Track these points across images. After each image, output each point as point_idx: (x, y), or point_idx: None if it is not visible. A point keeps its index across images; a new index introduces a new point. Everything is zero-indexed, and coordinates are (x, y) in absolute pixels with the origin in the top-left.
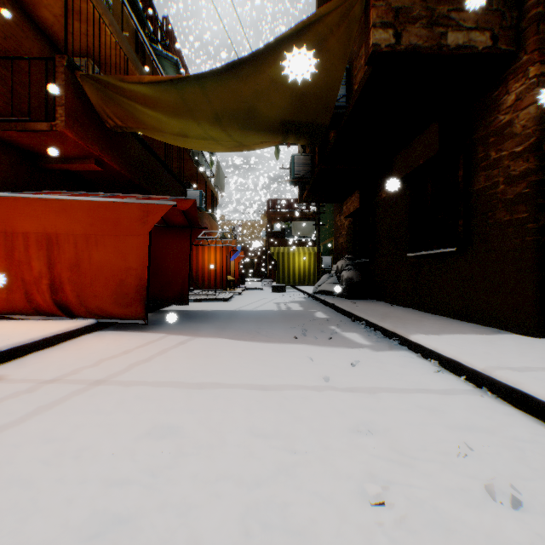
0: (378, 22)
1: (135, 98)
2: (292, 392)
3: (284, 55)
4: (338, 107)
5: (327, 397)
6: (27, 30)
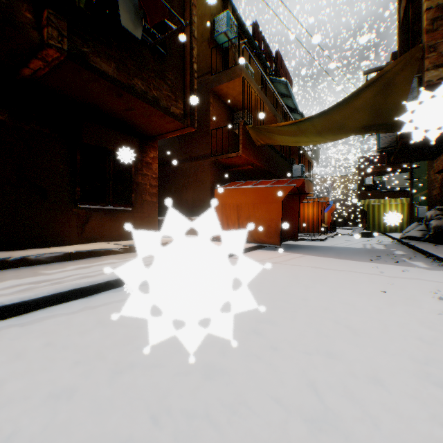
0: (429, 66)
1: (273, 132)
2: (360, 274)
3: (362, 95)
4: None
5: (378, 276)
6: (222, 108)
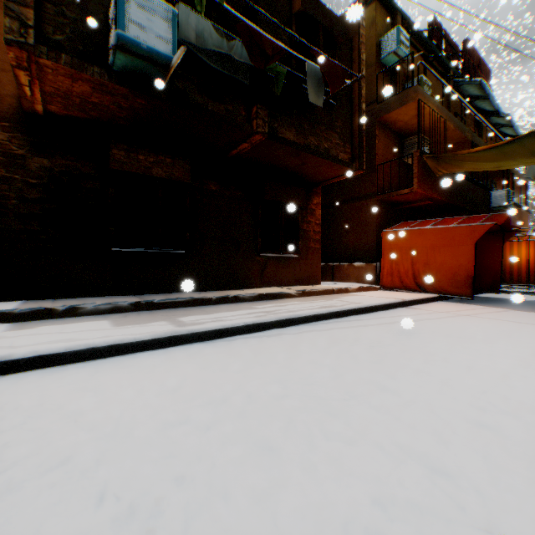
0: None
1: (461, 159)
2: None
3: None
4: None
5: None
6: (389, 137)
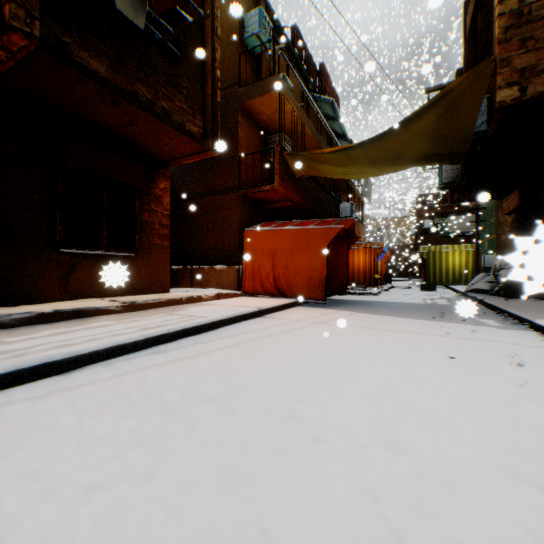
0: (502, 84)
1: (317, 160)
2: (422, 335)
3: (424, 116)
4: (478, 132)
5: (443, 338)
6: (253, 129)
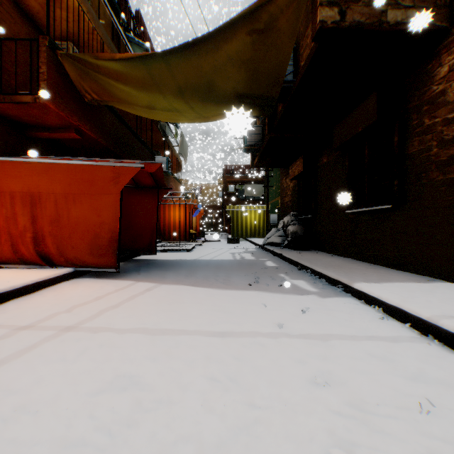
0: (325, 1)
1: (109, 74)
2: (249, 339)
3: (240, 34)
4: (286, 82)
5: (282, 344)
6: (16, 16)
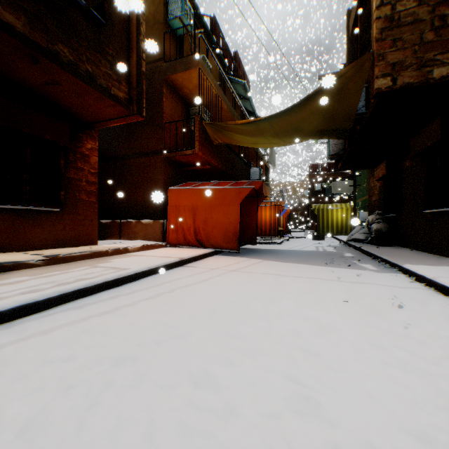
0: (379, 74)
1: (231, 130)
2: (319, 280)
3: (319, 98)
4: (359, 114)
5: (336, 282)
6: (177, 100)
